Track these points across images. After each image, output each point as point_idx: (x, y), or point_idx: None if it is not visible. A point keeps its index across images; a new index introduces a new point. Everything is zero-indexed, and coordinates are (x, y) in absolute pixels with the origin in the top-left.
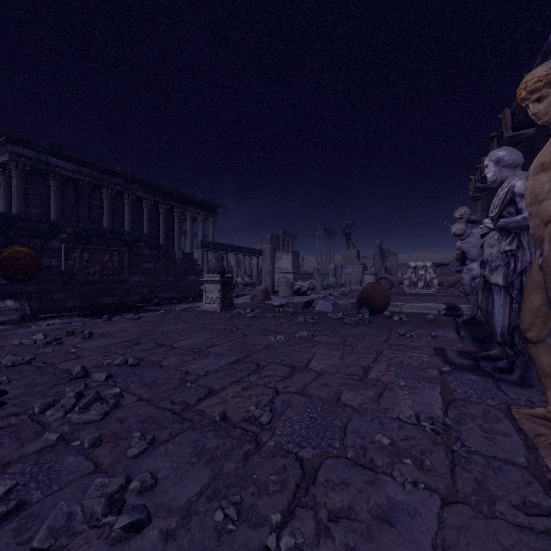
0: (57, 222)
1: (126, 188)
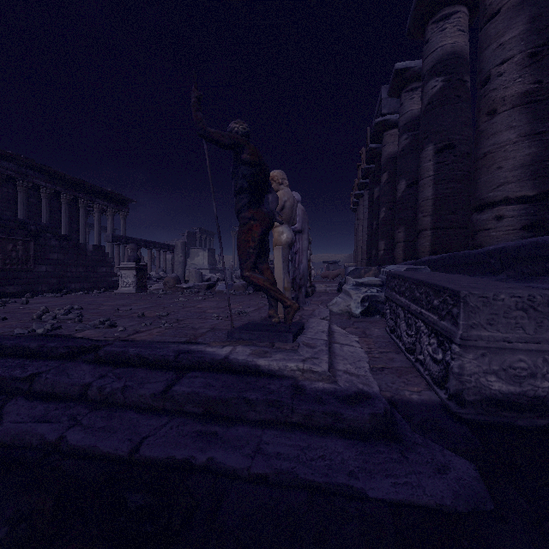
0: None
1: (20, 173)
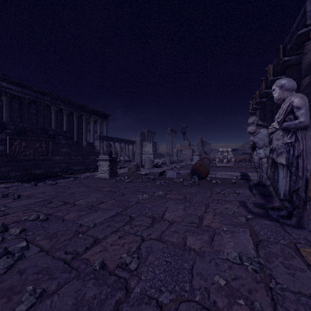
0: (3, 122)
1: (53, 103)
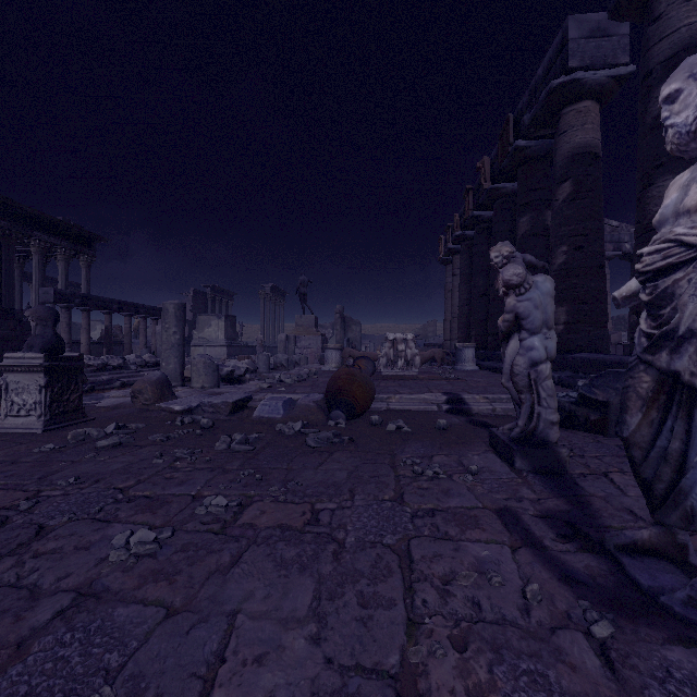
0: None
1: None
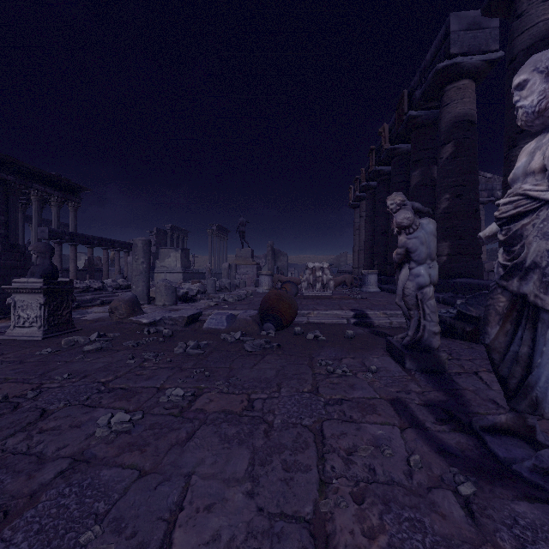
0: None
1: None
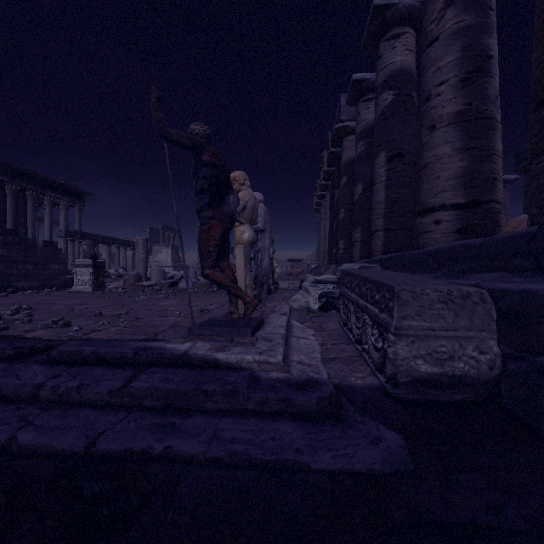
0: None
1: None
